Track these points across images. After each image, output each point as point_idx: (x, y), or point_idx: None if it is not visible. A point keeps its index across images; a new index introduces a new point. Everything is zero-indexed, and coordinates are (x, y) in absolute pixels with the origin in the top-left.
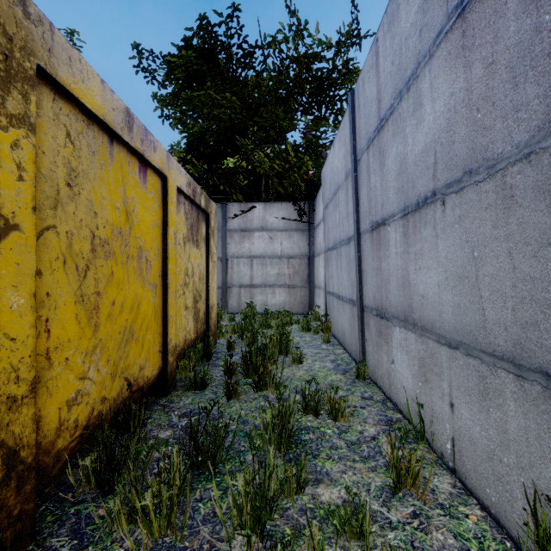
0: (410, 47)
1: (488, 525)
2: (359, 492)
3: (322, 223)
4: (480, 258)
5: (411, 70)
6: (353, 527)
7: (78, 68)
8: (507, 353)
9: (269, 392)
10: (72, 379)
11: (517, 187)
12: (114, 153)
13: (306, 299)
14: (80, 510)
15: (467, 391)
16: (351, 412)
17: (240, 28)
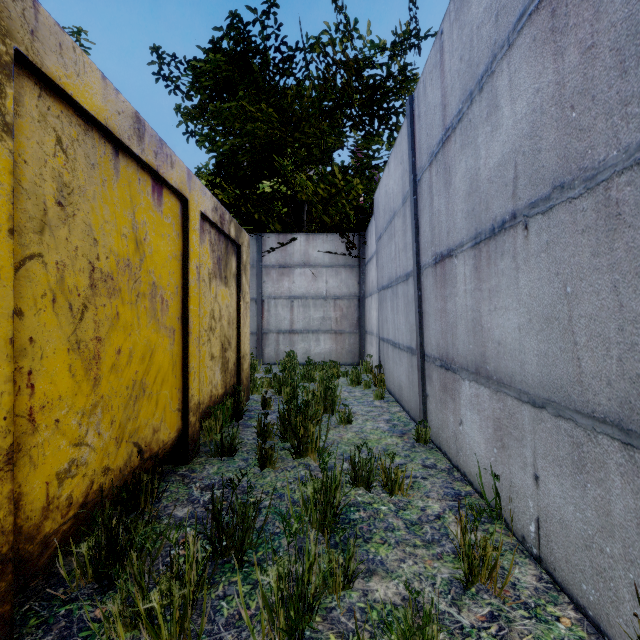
0: (483, 37)
1: (585, 631)
2: (422, 586)
3: (375, 257)
4: (575, 295)
5: (484, 65)
6: (415, 635)
7: (72, 58)
8: (611, 414)
9: (310, 458)
10: (64, 445)
11: (626, 202)
12: (119, 167)
13: (355, 347)
14: (72, 610)
15: (556, 461)
16: (411, 484)
17: (278, 28)
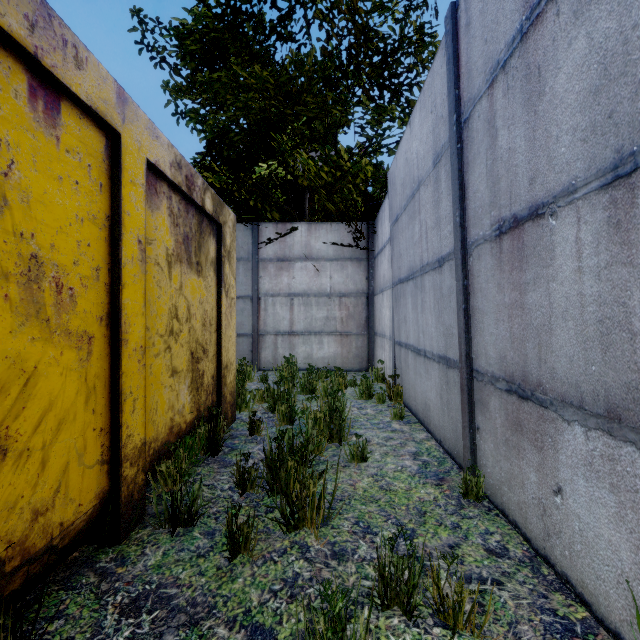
0: None
1: None
2: None
3: (387, 247)
4: None
5: None
6: None
7: None
8: None
9: (310, 532)
10: None
11: None
12: None
13: (363, 350)
14: None
15: None
16: (478, 600)
17: None
